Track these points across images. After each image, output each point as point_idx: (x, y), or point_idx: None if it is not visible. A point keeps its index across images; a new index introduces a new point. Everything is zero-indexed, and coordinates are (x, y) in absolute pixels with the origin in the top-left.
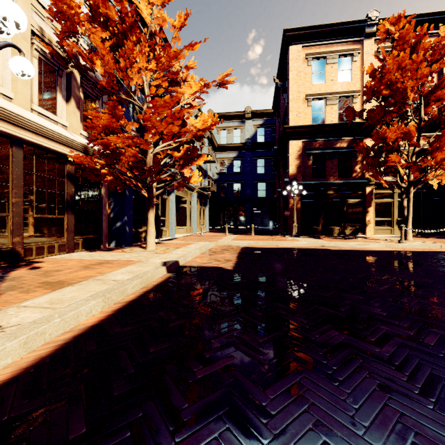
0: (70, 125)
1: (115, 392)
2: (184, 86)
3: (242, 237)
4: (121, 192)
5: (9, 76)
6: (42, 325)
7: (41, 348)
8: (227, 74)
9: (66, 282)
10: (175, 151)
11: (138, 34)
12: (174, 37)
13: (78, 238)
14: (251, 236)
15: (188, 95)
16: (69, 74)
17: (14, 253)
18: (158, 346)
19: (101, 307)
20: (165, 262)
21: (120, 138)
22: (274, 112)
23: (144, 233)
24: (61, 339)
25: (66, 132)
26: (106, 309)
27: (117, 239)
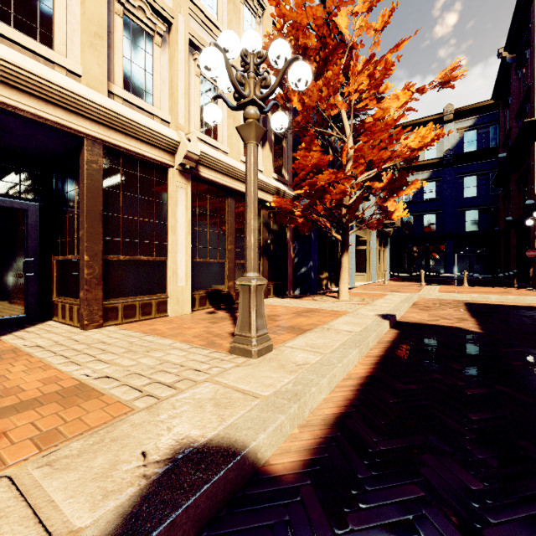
0: (265, 170)
1: (476, 455)
2: (389, 99)
3: (450, 288)
4: (306, 234)
5: (225, 133)
6: (332, 368)
7: (338, 390)
8: (453, 67)
9: (296, 328)
10: (371, 181)
11: (340, 54)
12: (373, 44)
13: (270, 284)
14: (463, 287)
15: (394, 109)
16: (264, 119)
17: (229, 296)
18: (478, 414)
19: (358, 358)
20: (381, 315)
21: (331, 175)
22: (494, 104)
23: (326, 281)
24: (348, 385)
25: (264, 177)
26: (362, 361)
27: (301, 286)
